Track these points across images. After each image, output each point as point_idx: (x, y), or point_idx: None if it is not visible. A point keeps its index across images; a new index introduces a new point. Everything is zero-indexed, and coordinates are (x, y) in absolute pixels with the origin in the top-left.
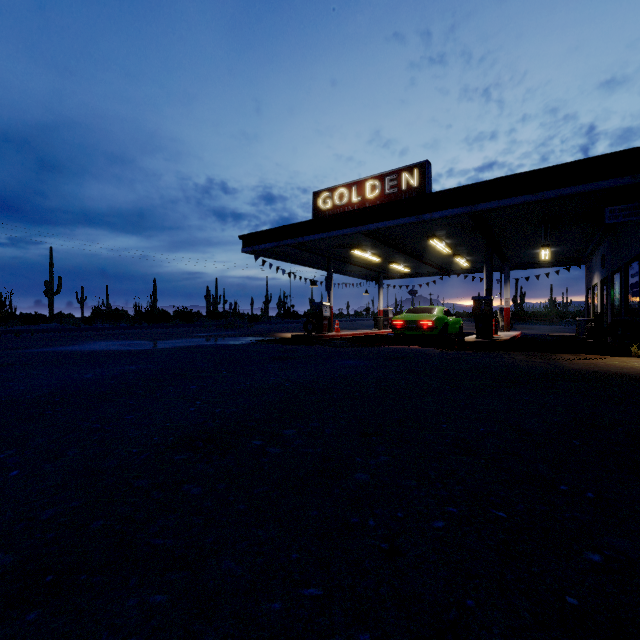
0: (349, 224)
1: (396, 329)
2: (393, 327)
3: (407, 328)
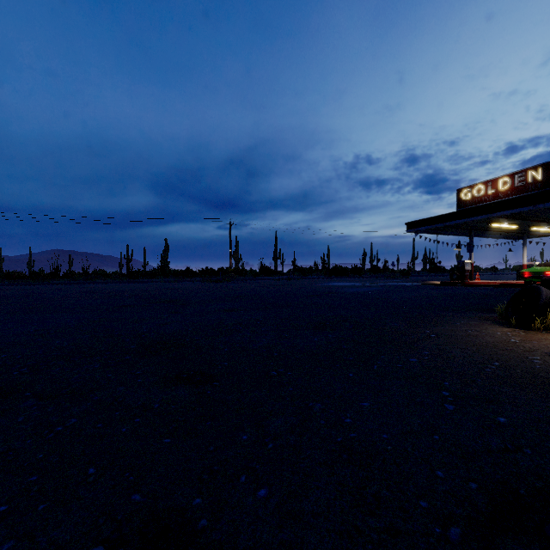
0: (482, 213)
1: (524, 278)
2: (521, 276)
3: (533, 277)
